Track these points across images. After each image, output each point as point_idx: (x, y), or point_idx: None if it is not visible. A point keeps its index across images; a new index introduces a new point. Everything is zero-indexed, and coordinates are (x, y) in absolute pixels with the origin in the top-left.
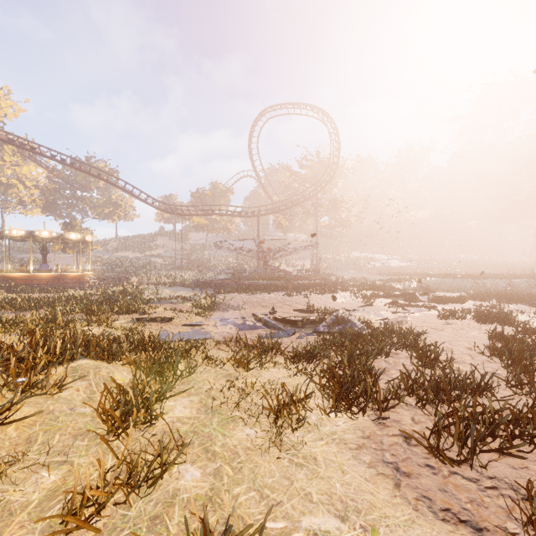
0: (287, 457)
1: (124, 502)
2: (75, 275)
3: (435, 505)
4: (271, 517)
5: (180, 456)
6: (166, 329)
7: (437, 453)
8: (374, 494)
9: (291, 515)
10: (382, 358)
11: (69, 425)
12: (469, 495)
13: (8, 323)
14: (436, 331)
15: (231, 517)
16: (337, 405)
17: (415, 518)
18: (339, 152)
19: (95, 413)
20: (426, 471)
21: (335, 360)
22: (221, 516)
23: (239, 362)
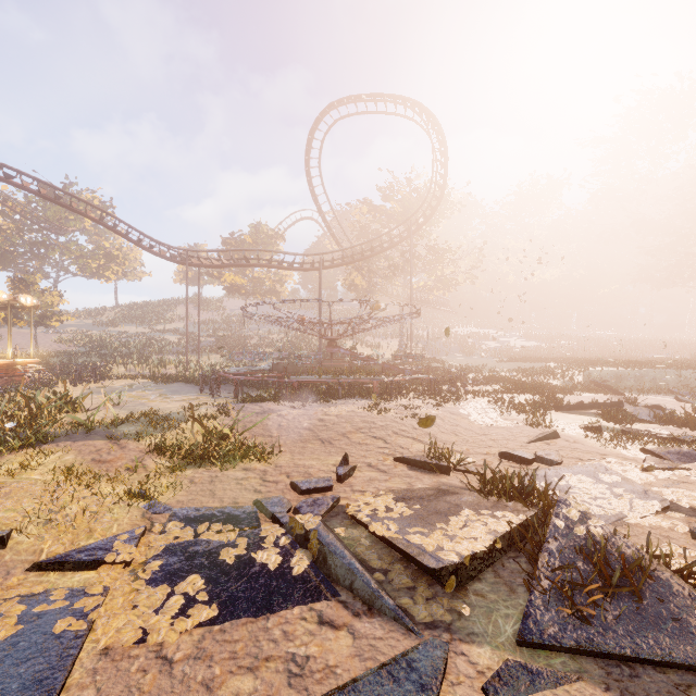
0: None
1: None
2: None
3: None
4: None
5: None
6: None
7: None
8: None
9: None
10: None
11: None
12: None
13: None
14: None
15: None
16: None
17: None
18: (446, 169)
19: None
20: None
21: None
22: None
23: None
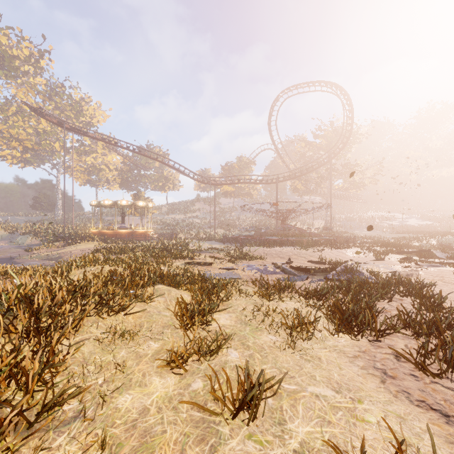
0: (299, 355)
1: (197, 360)
2: (142, 232)
3: (412, 397)
4: (287, 383)
5: (226, 345)
6: (207, 270)
7: (422, 368)
8: (363, 383)
9: (301, 384)
10: (385, 302)
11: (159, 320)
12: (444, 397)
13: (113, 261)
14: (448, 284)
15: (261, 378)
16: (340, 329)
17: (394, 401)
18: (352, 120)
19: (172, 316)
20: (410, 378)
21: (341, 300)
22: (255, 377)
23: (262, 295)
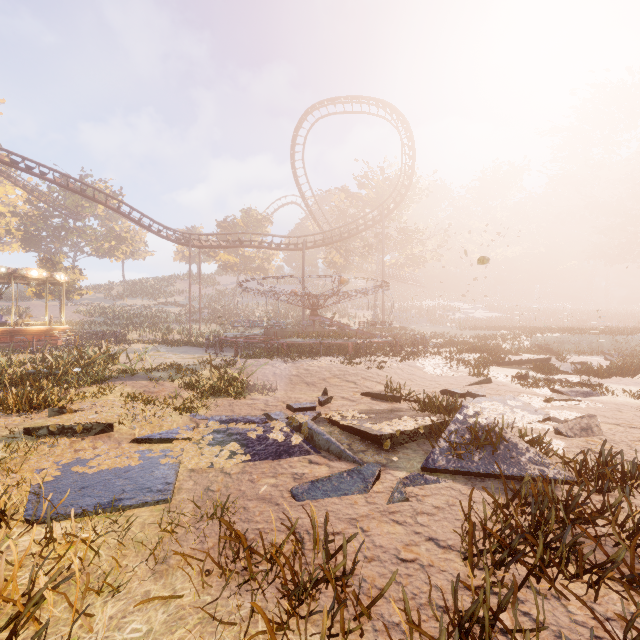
0: None
1: None
2: (39, 330)
3: None
4: None
5: None
6: (82, 457)
7: None
8: None
9: None
10: None
11: None
12: None
13: None
14: None
15: None
16: None
17: None
18: (414, 161)
19: None
20: None
21: None
22: None
23: None
